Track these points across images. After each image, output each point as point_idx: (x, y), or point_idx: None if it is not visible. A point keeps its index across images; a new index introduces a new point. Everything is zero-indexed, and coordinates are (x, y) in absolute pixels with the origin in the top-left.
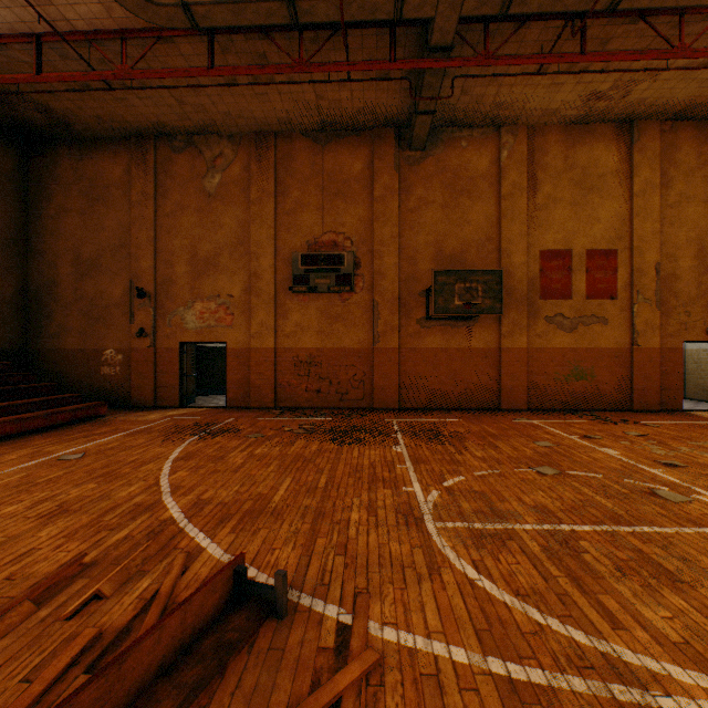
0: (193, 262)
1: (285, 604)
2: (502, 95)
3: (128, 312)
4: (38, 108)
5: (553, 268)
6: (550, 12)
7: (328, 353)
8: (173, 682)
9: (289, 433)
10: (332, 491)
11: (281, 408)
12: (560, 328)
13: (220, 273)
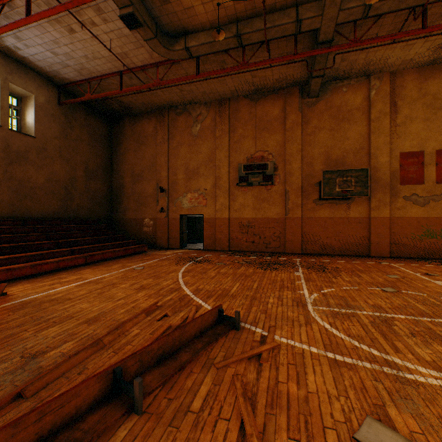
0: (186, 172)
1: (239, 324)
2: (370, 57)
3: (155, 199)
4: (117, 103)
5: (410, 163)
6: (396, 10)
7: (258, 220)
8: (200, 340)
9: (237, 263)
10: (260, 290)
11: (232, 251)
12: (415, 203)
13: (200, 177)
